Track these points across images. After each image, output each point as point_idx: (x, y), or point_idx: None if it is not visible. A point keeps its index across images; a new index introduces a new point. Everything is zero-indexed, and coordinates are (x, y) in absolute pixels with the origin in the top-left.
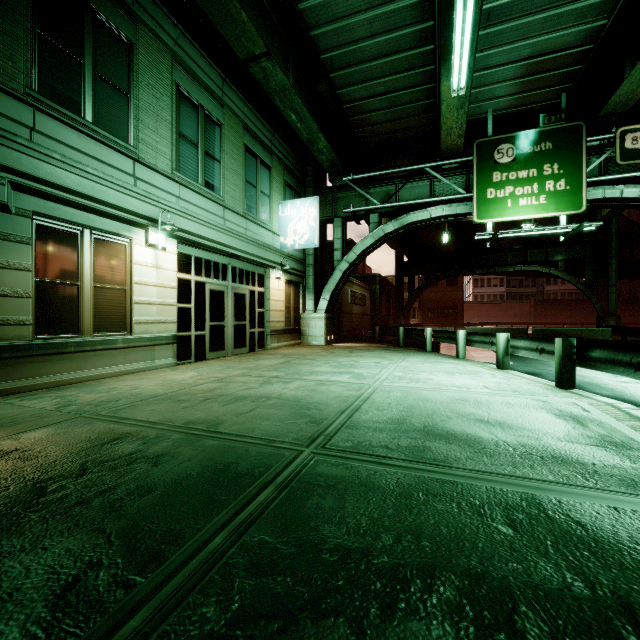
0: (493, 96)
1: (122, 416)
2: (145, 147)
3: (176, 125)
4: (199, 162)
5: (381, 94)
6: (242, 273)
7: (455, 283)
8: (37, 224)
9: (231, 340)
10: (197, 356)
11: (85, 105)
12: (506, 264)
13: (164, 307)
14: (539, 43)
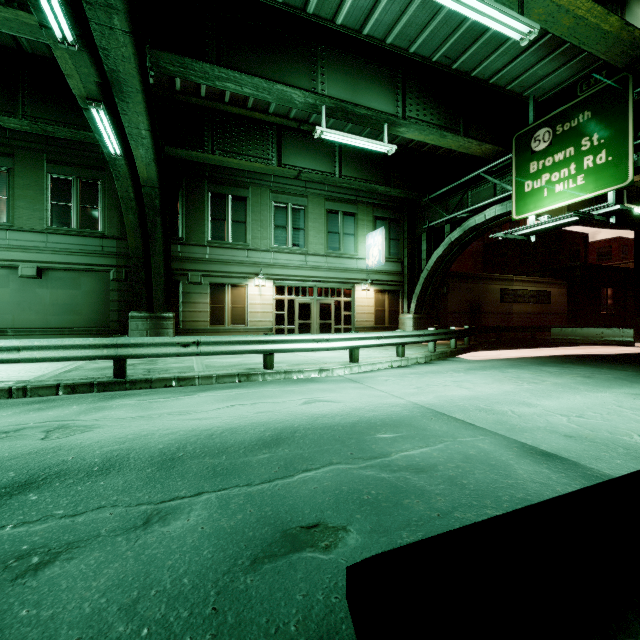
0: (542, 76)
1: None
2: (254, 241)
3: (272, 223)
4: (288, 235)
5: None
6: (327, 290)
7: None
8: (211, 286)
9: (317, 332)
10: None
11: (227, 236)
12: None
13: (265, 314)
14: None
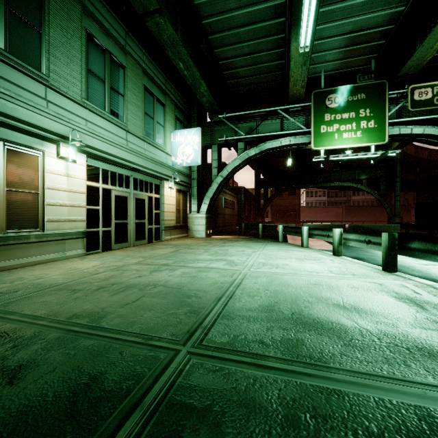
0: (325, 60)
1: (10, 310)
2: (57, 77)
3: (85, 62)
4: (106, 94)
5: (246, 54)
6: (142, 183)
7: (294, 194)
8: None
9: (133, 234)
10: (104, 247)
11: None
12: (329, 181)
13: (74, 208)
14: (358, 21)
